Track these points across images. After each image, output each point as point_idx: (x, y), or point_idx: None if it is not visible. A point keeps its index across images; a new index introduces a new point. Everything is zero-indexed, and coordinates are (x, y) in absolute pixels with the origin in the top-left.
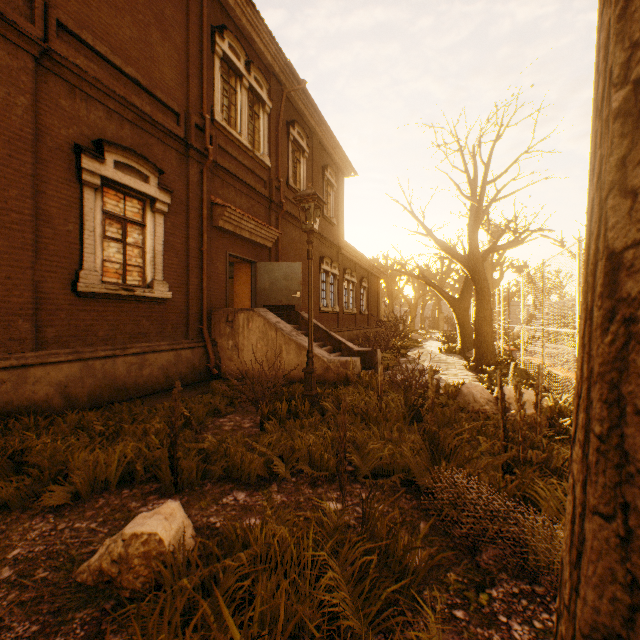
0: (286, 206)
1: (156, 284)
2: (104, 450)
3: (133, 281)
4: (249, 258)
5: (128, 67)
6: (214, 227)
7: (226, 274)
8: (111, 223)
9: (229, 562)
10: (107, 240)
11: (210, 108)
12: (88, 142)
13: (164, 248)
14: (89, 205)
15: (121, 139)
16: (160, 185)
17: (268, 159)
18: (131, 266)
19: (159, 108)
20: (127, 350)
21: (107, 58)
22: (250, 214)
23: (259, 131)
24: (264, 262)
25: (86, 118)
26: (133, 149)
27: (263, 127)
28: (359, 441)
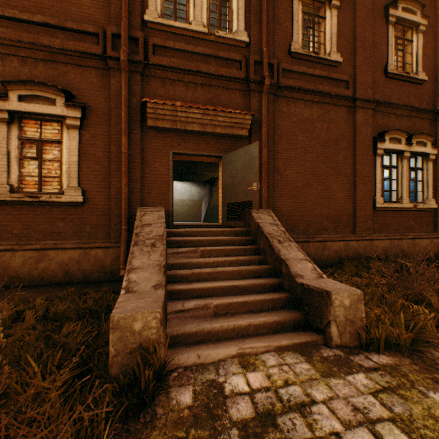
0: (284, 81)
1: (67, 190)
2: None
3: (55, 189)
4: (209, 153)
5: (36, 16)
6: (150, 129)
7: (169, 174)
8: (33, 146)
9: None
10: (29, 160)
11: (139, 12)
12: (5, 89)
13: (82, 158)
14: (2, 136)
15: (35, 77)
16: (64, 103)
17: (244, 34)
18: (53, 178)
19: (76, 38)
20: (26, 246)
21: (17, 19)
22: (212, 105)
23: (230, 8)
24: (227, 154)
25: (3, 72)
26: (31, 80)
27: (237, 1)
28: None
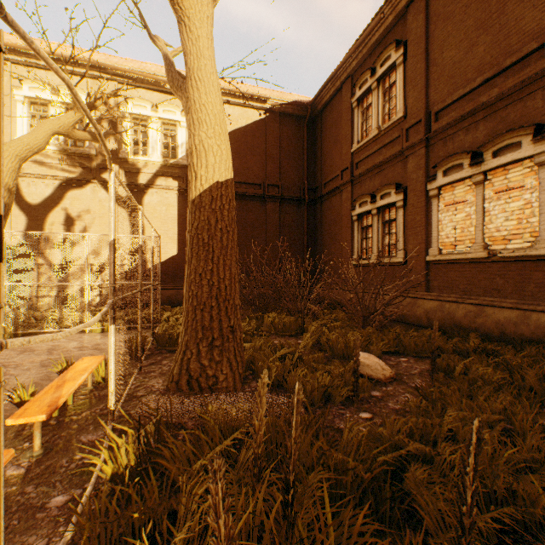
0: None
1: None
2: (466, 360)
3: None
4: None
5: None
6: None
7: None
8: None
9: (333, 363)
10: None
11: None
12: None
13: None
14: None
15: None
16: None
17: None
18: None
19: None
20: None
21: None
22: None
23: None
24: None
25: None
26: None
27: None
28: (440, 449)
